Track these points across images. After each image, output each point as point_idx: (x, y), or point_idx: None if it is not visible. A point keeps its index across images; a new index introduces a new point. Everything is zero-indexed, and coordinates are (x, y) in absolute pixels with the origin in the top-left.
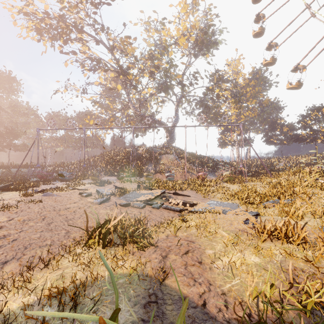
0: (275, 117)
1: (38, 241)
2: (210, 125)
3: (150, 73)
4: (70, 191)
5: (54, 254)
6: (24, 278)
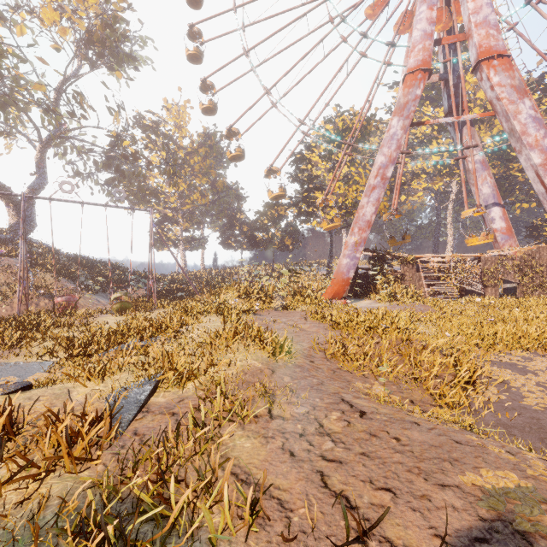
0: (236, 209)
1: None
2: (89, 203)
3: None
4: None
5: None
6: None
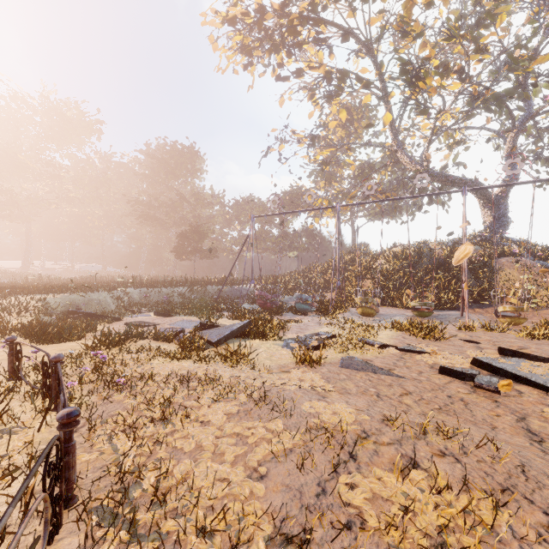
0: None
1: None
2: None
3: (457, 73)
4: (385, 353)
5: None
6: None
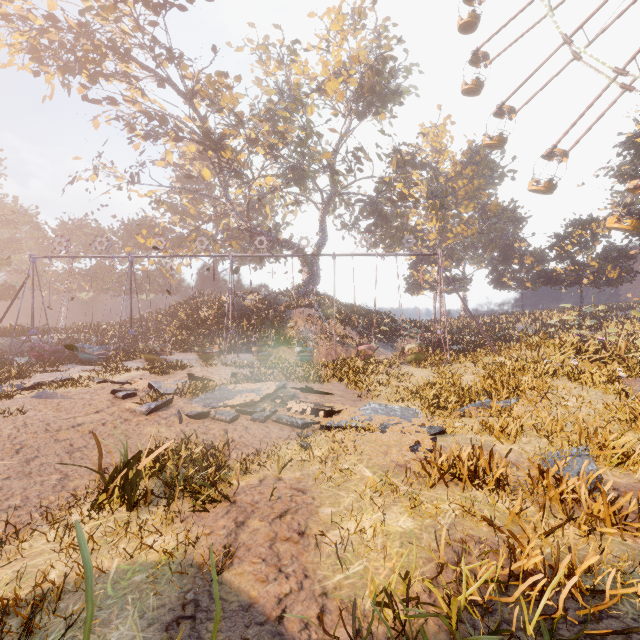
0: (511, 236)
1: None
2: (382, 254)
3: (268, 148)
4: (94, 387)
5: (21, 526)
6: None
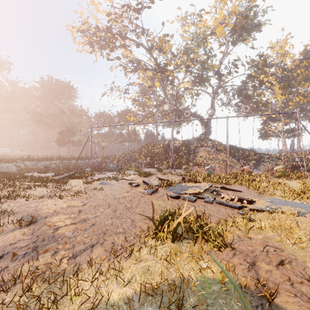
0: None
1: (112, 227)
2: (257, 115)
3: (186, 67)
4: (120, 181)
5: (130, 243)
6: (114, 266)
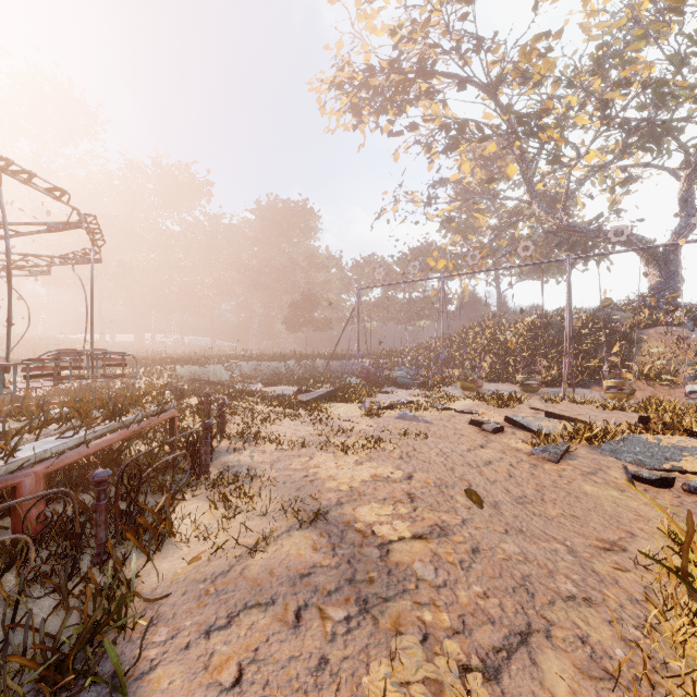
0: None
1: (536, 571)
2: None
3: (598, 110)
4: (442, 413)
5: (644, 654)
6: None
